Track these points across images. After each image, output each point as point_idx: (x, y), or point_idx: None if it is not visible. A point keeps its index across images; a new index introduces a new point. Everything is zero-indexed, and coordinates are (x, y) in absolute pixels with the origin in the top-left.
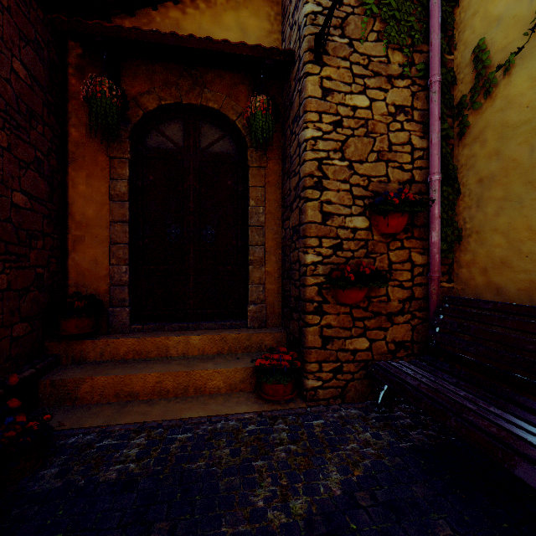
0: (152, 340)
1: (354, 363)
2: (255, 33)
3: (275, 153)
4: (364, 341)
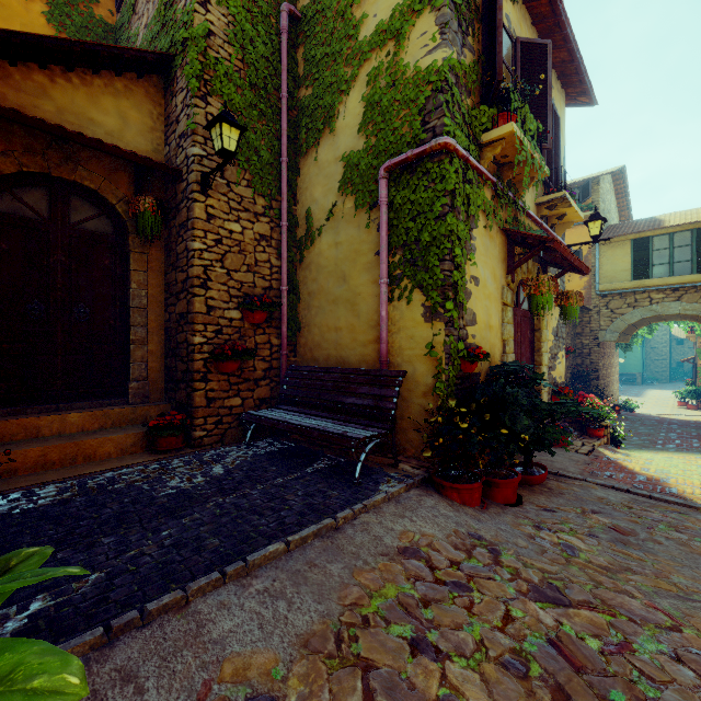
0: (18, 422)
1: (231, 416)
2: (137, 125)
3: (158, 242)
4: (239, 399)
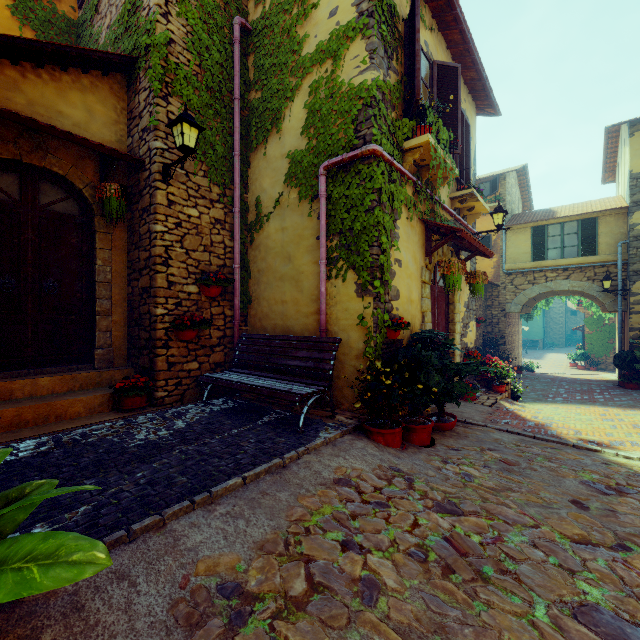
0: None
1: (190, 378)
2: (103, 118)
3: (122, 223)
4: (196, 364)
